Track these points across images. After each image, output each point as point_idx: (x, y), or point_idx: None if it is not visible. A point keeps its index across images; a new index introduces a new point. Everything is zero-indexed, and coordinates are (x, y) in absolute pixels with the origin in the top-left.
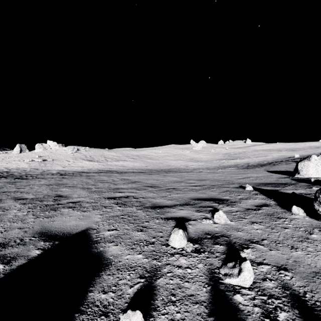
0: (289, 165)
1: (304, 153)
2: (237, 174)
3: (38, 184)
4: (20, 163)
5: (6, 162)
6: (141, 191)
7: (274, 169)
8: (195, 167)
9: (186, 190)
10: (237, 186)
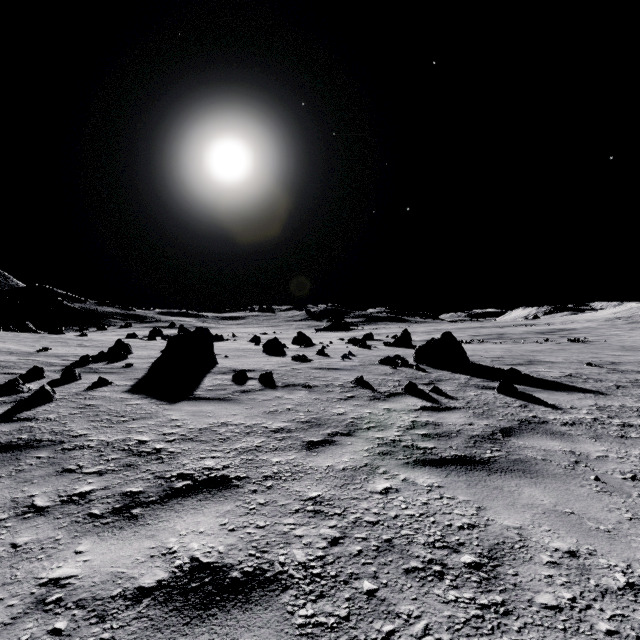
0: None
1: None
2: None
3: None
4: None
5: None
6: None
7: None
8: None
9: None
10: None
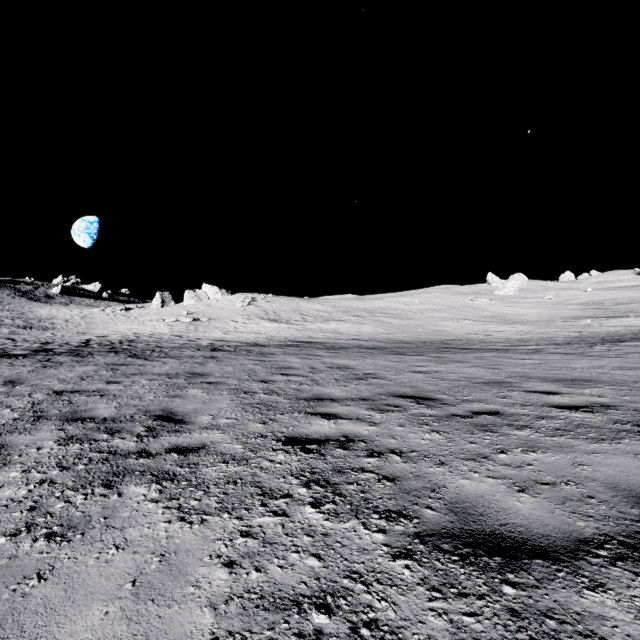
0: None
1: None
2: None
3: (153, 373)
4: (158, 326)
5: (138, 323)
6: (389, 418)
7: None
8: (510, 338)
9: (554, 430)
10: None
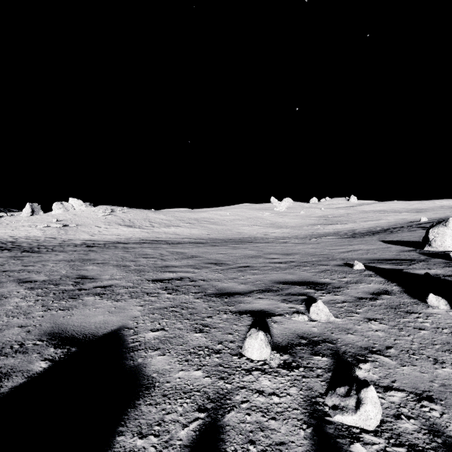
0: (414, 233)
1: (433, 216)
2: (339, 246)
3: (54, 260)
4: (32, 230)
5: (11, 228)
6: (201, 271)
7: (392, 239)
8: (277, 236)
9: (266, 269)
10: (340, 263)
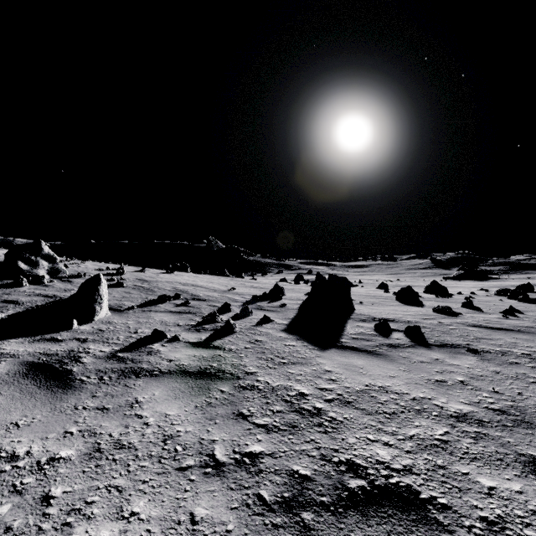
0: None
1: None
2: None
3: None
4: None
5: None
6: None
7: None
8: None
9: None
10: None
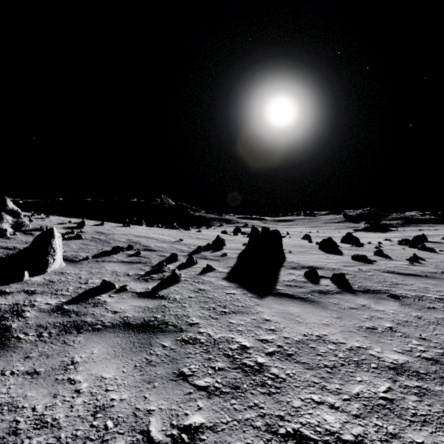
0: None
1: None
2: None
3: None
4: None
5: None
6: None
7: None
8: None
9: None
10: None
